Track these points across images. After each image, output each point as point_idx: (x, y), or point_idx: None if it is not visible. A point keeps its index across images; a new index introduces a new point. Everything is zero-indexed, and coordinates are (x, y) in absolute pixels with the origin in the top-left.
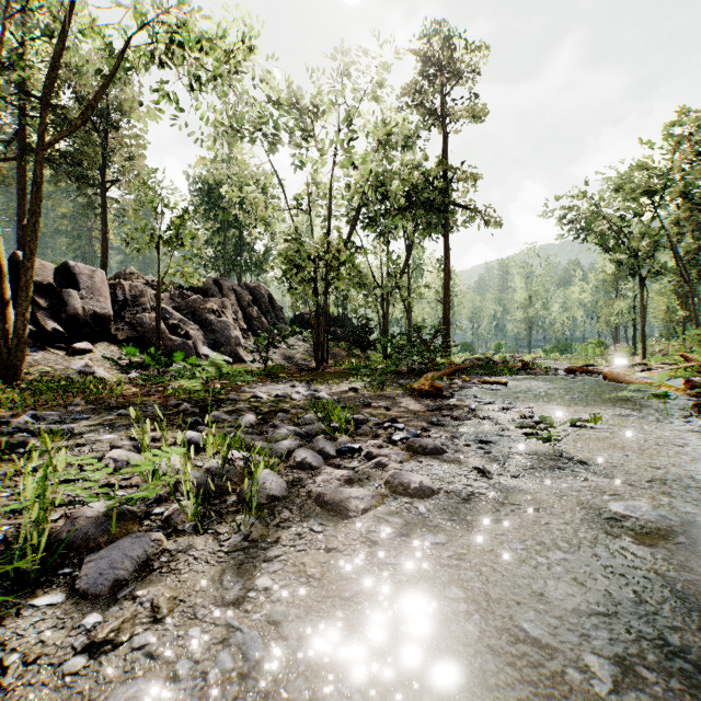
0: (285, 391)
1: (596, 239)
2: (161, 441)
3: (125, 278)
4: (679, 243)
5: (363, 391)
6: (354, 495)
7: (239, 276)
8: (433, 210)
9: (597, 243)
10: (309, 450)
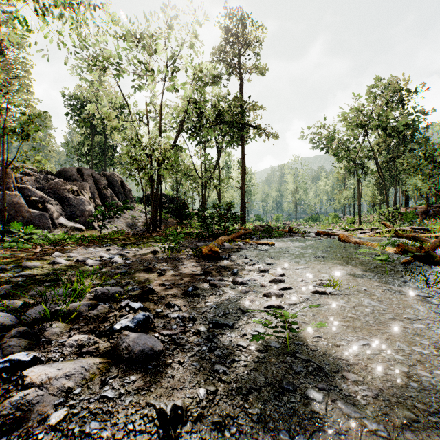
0: (94, 255)
1: (333, 152)
2: None
3: None
4: (378, 157)
5: (161, 253)
6: None
7: (104, 168)
8: (234, 128)
9: (334, 154)
10: None
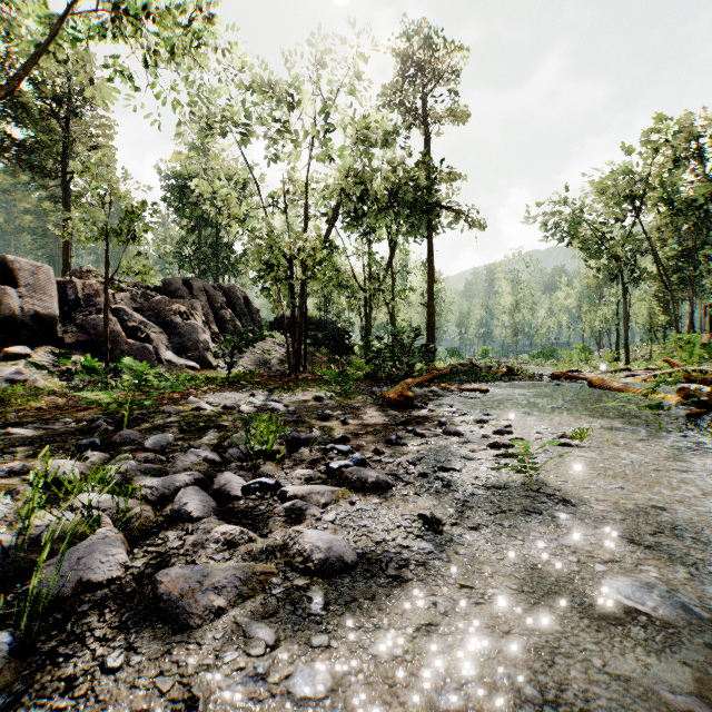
0: (239, 401)
1: (581, 243)
2: (22, 474)
3: (81, 276)
4: (661, 249)
5: (328, 400)
6: (208, 583)
7: (216, 277)
8: (417, 210)
9: (582, 247)
10: (198, 491)
